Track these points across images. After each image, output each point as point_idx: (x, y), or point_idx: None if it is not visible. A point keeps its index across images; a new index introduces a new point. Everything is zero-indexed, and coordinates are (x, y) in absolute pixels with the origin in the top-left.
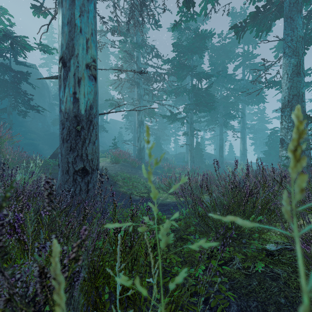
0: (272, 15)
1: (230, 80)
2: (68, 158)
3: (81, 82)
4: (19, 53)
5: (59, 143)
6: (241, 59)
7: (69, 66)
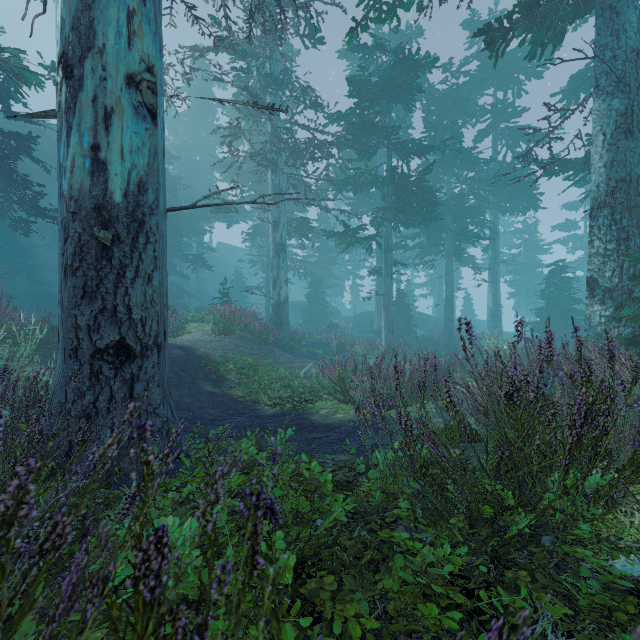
0: (568, 5)
1: (469, 160)
2: (76, 316)
3: (112, 120)
4: (13, 94)
5: (59, 279)
6: (490, 117)
7: (82, 76)
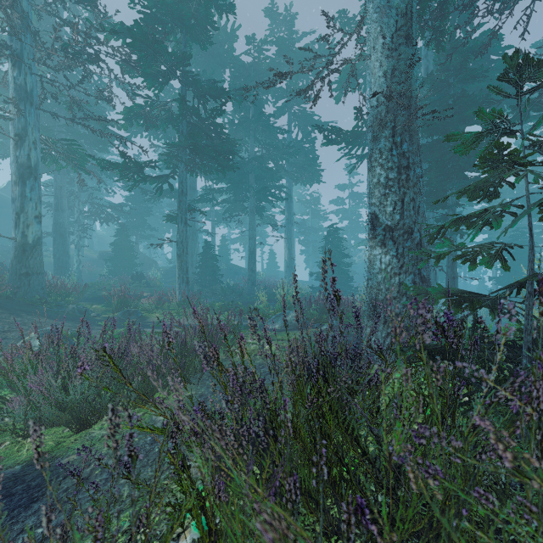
0: None
1: (268, 128)
2: None
3: None
4: None
5: None
6: (286, 97)
7: None
